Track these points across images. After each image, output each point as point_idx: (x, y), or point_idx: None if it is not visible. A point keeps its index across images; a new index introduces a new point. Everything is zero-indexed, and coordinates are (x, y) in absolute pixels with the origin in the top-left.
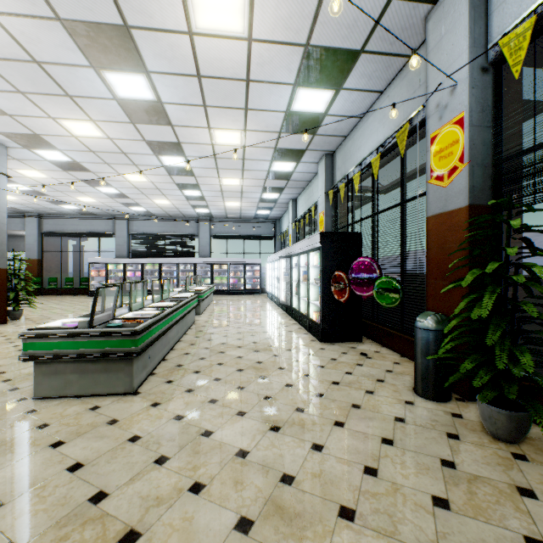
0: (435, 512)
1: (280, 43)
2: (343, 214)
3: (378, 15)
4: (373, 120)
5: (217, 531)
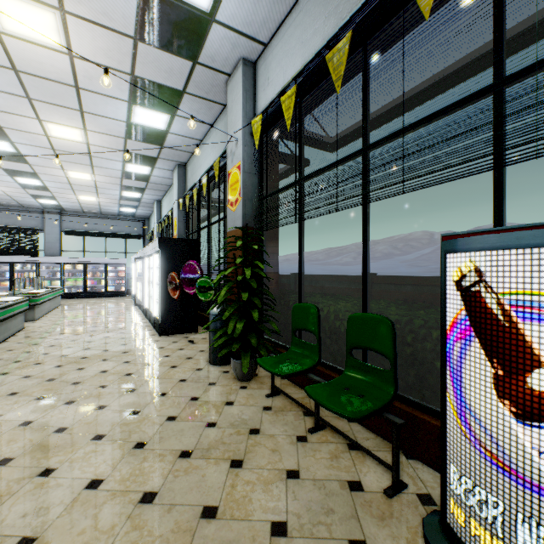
0: (164, 424)
1: (105, 66)
2: (195, 220)
3: (189, 71)
4: (208, 146)
5: None
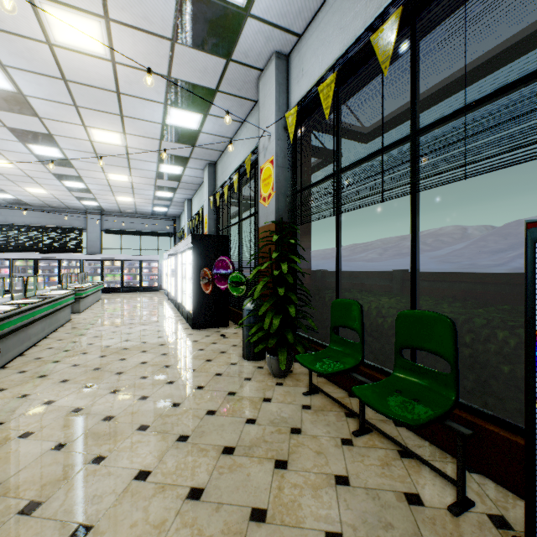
0: (204, 417)
1: (144, 70)
2: (224, 217)
3: (223, 69)
4: (238, 143)
5: (36, 453)
